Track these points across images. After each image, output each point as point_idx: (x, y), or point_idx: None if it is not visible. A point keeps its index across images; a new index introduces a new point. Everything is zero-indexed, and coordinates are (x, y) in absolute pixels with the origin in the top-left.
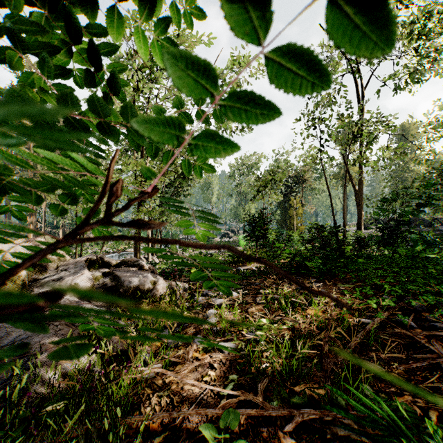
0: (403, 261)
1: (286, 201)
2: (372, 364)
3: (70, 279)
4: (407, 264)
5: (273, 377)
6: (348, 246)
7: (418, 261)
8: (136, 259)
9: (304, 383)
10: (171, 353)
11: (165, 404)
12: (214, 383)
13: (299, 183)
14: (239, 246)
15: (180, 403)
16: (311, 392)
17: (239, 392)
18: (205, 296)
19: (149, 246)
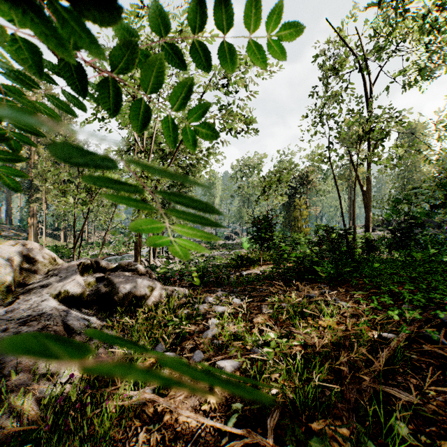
0: (419, 265)
1: (291, 202)
2: (405, 394)
3: (60, 285)
4: (424, 269)
5: (284, 407)
6: (357, 249)
7: (436, 265)
8: (134, 263)
9: (322, 418)
10: (166, 372)
11: (155, 442)
12: (214, 413)
13: (303, 184)
14: (242, 249)
15: (173, 440)
16: (332, 431)
17: (245, 431)
18: (207, 303)
19: (151, 249)
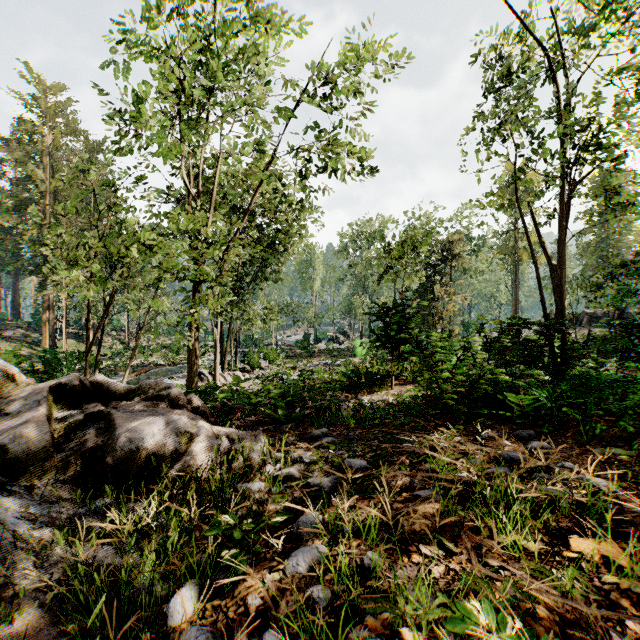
0: None
1: (427, 287)
2: None
3: None
4: None
5: None
6: None
7: None
8: (165, 385)
9: None
10: None
11: None
12: None
13: (446, 260)
14: (354, 357)
15: None
16: None
17: None
18: (299, 463)
19: (217, 357)
